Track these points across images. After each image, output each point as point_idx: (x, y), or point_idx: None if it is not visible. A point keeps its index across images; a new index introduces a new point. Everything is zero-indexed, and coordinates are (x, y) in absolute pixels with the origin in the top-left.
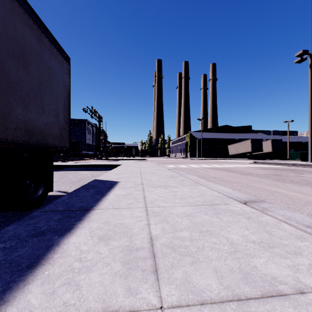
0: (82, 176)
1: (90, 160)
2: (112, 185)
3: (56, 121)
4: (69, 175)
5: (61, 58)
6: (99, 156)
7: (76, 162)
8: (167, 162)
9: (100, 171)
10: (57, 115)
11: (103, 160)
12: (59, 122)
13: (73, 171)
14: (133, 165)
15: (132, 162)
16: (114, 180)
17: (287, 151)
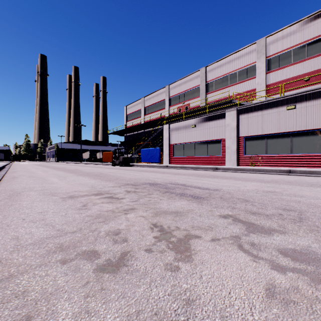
0: None
1: None
2: None
3: None
4: None
5: None
6: None
7: None
8: None
9: None
10: None
11: None
12: None
13: None
14: None
15: None
16: None
17: None
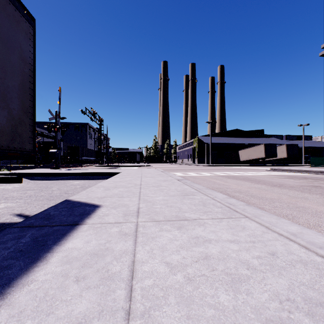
0: (69, 188)
1: (89, 167)
2: (83, 215)
3: (1, 107)
4: (54, 186)
5: (14, 11)
6: (99, 162)
7: (70, 169)
8: (174, 169)
9: (95, 180)
10: (3, 98)
11: (104, 167)
12: (8, 110)
13: (63, 181)
14: (134, 173)
15: (135, 169)
16: (95, 201)
17: (301, 157)
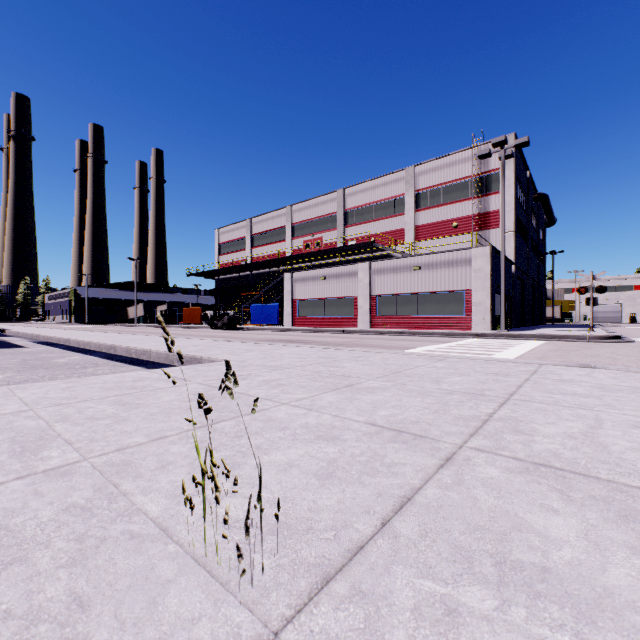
0: None
1: None
2: None
3: None
4: None
5: None
6: None
7: None
8: None
9: None
10: None
11: None
12: None
13: None
14: None
15: None
16: None
17: None
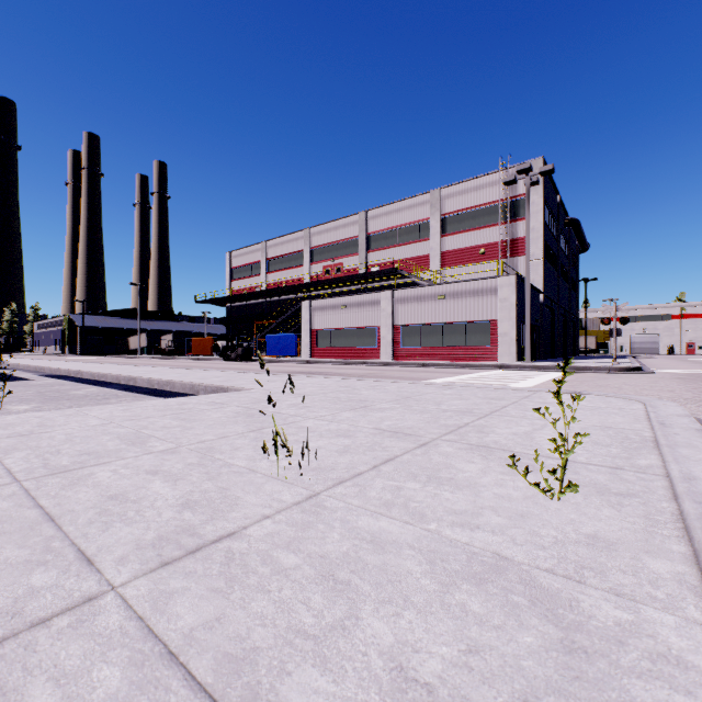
0: None
1: None
2: None
3: None
4: None
5: None
6: None
7: None
8: None
9: None
10: None
11: None
12: None
13: None
14: None
15: None
16: None
17: None
